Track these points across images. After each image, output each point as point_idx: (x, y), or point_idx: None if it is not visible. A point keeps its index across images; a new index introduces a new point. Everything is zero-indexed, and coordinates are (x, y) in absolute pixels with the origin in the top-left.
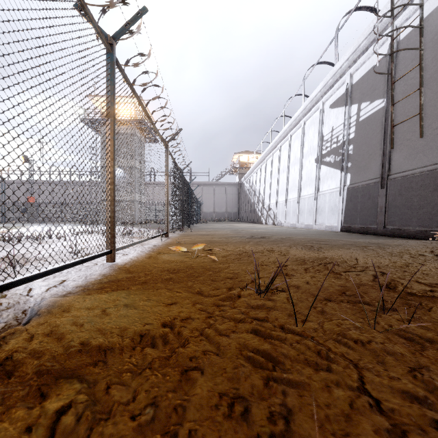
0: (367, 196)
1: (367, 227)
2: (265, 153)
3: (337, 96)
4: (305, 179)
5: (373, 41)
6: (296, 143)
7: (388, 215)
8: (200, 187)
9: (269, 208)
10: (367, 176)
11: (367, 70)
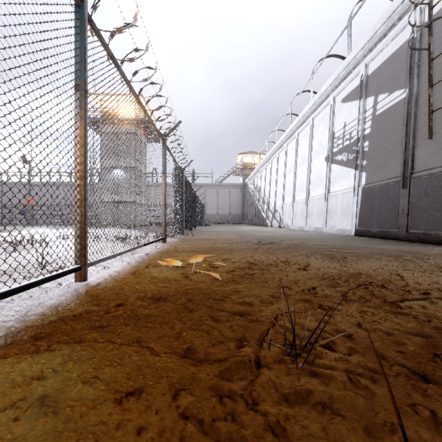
0: (386, 196)
1: (386, 231)
2: (271, 153)
3: (349, 89)
4: (314, 179)
5: (392, 26)
6: (304, 141)
7: (411, 218)
8: (203, 188)
9: (275, 210)
10: (385, 174)
11: (385, 58)
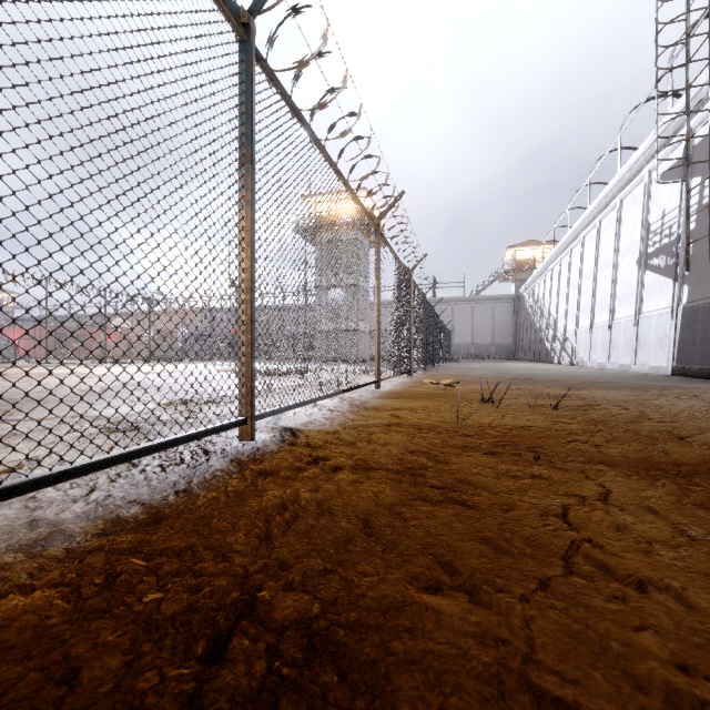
0: None
1: (709, 368)
2: (559, 248)
3: (670, 162)
4: (621, 292)
5: None
6: (608, 233)
7: None
8: (450, 305)
9: (565, 338)
10: None
11: None
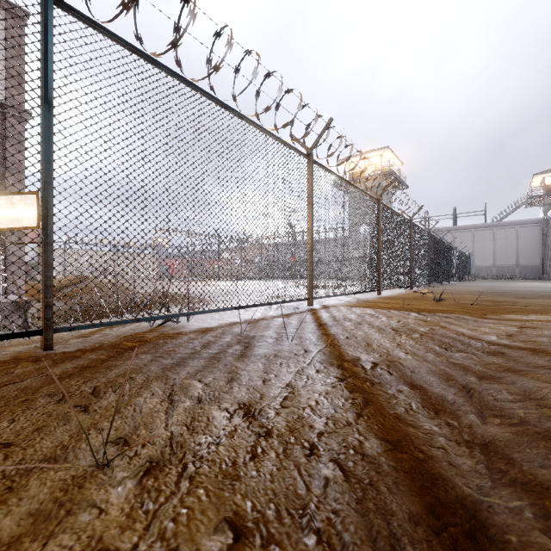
0: None
1: None
2: None
3: None
4: None
5: None
6: None
7: None
8: (470, 232)
9: None
10: None
11: None
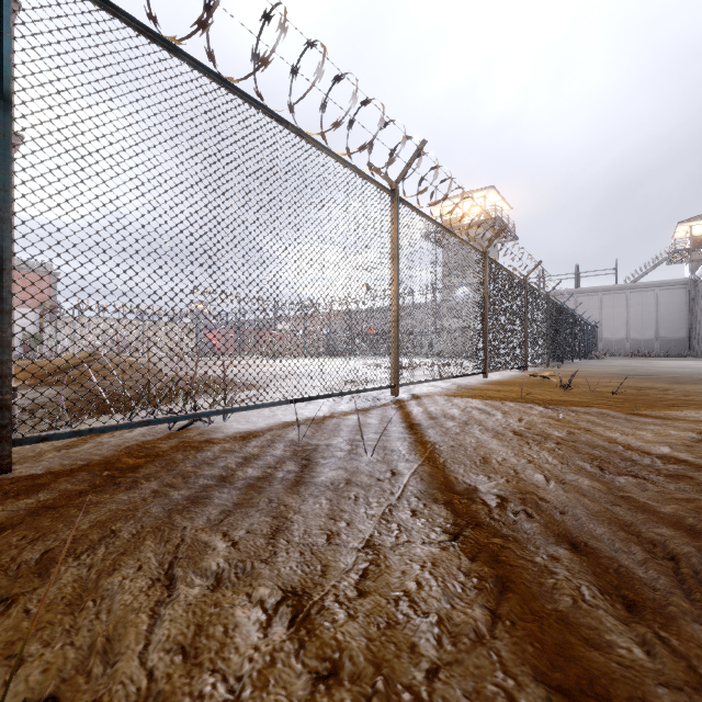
0: None
1: None
2: None
3: None
4: None
5: None
6: None
7: None
8: (597, 295)
9: None
10: None
11: None
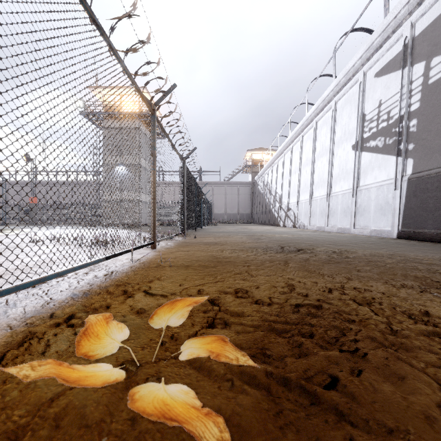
0: None
1: None
2: (283, 146)
3: (386, 60)
4: (337, 172)
5: None
6: (324, 129)
7: None
8: (211, 186)
9: (289, 208)
10: None
11: None
